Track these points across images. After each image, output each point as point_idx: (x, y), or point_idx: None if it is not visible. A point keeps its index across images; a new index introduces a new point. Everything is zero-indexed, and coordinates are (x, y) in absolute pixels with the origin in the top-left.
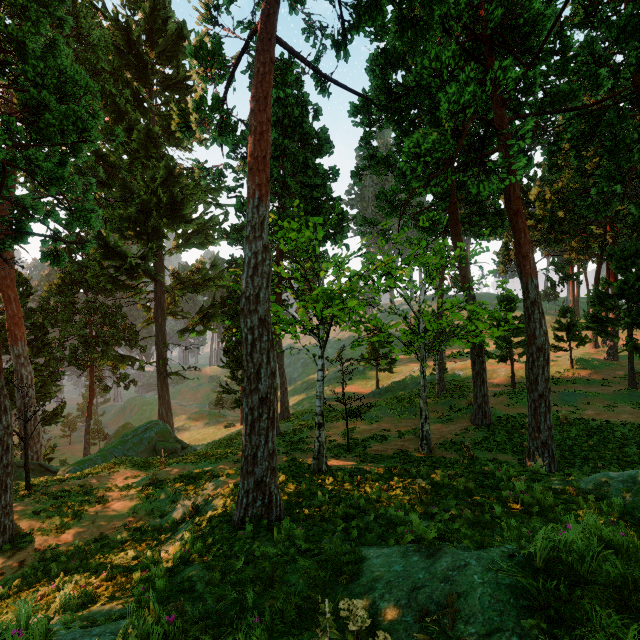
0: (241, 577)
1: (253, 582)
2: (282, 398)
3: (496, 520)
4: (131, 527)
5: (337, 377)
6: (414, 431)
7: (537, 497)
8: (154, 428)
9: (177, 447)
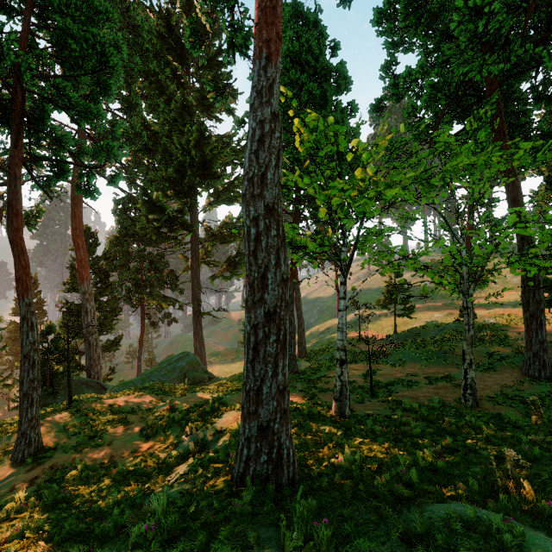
0: None
1: None
2: (300, 338)
3: None
4: (139, 455)
5: (352, 322)
6: (448, 378)
7: None
8: (185, 358)
9: (204, 377)
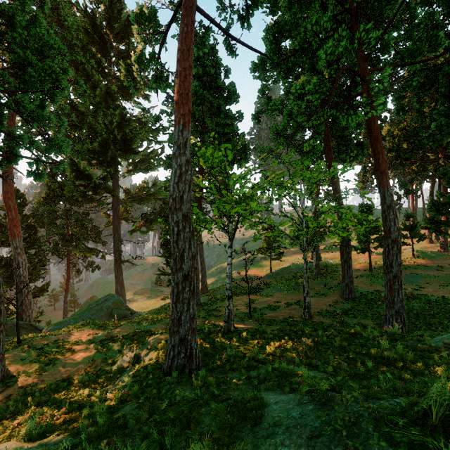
0: (164, 417)
1: (174, 422)
2: (202, 279)
3: (371, 372)
4: (90, 371)
5: (242, 264)
6: (298, 302)
7: (400, 353)
8: (111, 299)
9: (127, 313)
